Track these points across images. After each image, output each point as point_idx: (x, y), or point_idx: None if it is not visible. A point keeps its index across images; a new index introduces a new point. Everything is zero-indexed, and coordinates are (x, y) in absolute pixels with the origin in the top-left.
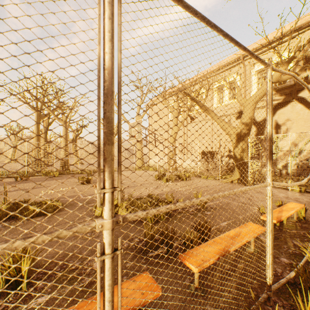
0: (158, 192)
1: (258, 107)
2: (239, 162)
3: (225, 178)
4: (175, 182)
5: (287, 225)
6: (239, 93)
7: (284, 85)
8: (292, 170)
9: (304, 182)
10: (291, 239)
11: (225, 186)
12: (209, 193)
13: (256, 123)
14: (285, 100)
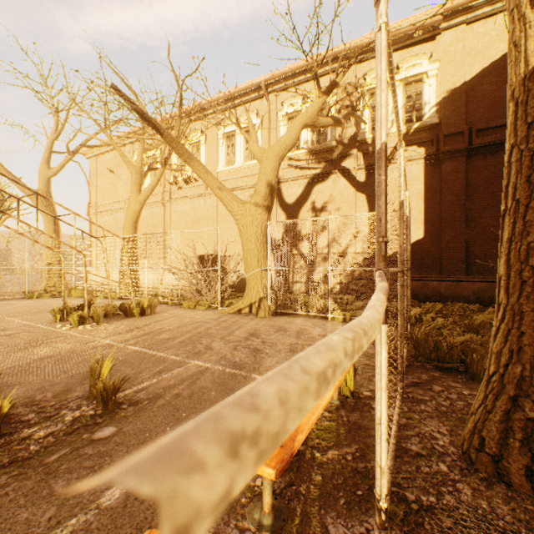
0: (5, 364)
1: (289, 178)
2: (252, 271)
3: (230, 304)
4: (105, 324)
5: (318, 429)
6: (254, 138)
7: (324, 145)
8: (334, 284)
9: (382, 318)
10: (323, 509)
11: (222, 322)
12: (169, 348)
13: (286, 206)
14: (325, 170)
